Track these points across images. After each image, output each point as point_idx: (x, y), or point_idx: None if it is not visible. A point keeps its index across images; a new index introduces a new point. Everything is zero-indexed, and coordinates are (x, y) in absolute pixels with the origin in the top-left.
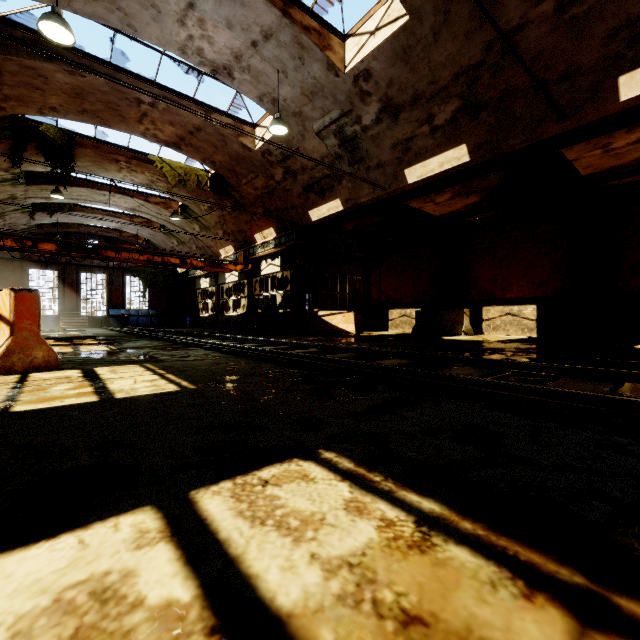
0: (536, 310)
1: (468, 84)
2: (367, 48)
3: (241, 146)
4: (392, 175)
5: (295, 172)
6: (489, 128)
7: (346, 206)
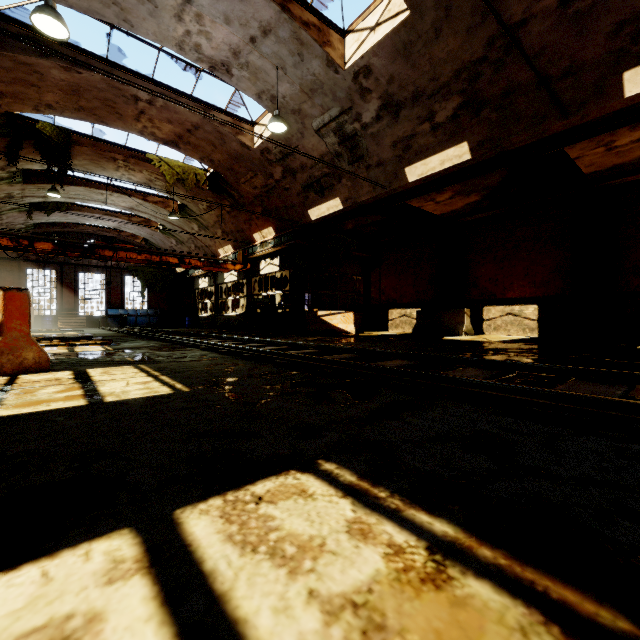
0: (537, 310)
1: (470, 80)
2: (367, 44)
3: (240, 144)
4: (392, 173)
5: (294, 171)
6: (491, 125)
7: (346, 205)
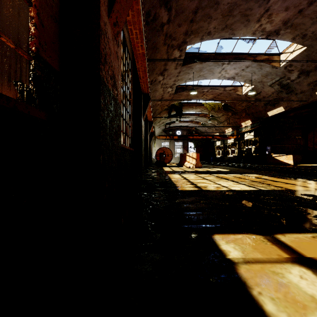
0: None
1: None
2: (289, 58)
3: (236, 95)
4: (309, 95)
5: (260, 99)
6: None
7: (286, 109)
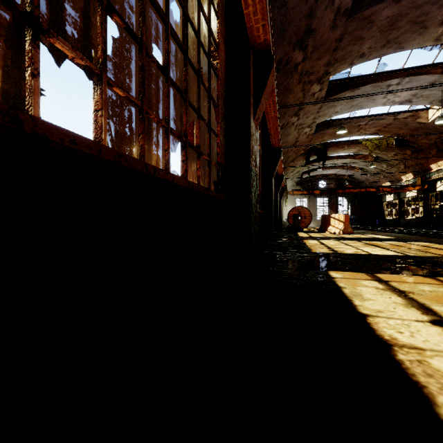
0: None
1: None
2: None
3: (417, 123)
4: None
5: None
6: None
7: None
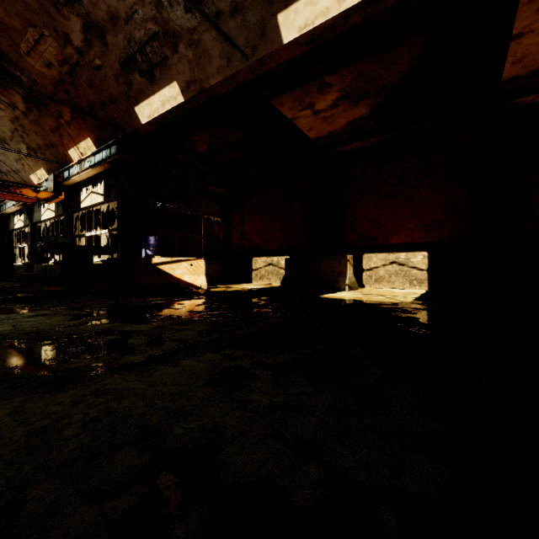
0: (427, 258)
1: None
2: None
3: None
4: (257, 27)
5: (101, 27)
6: None
7: (188, 95)
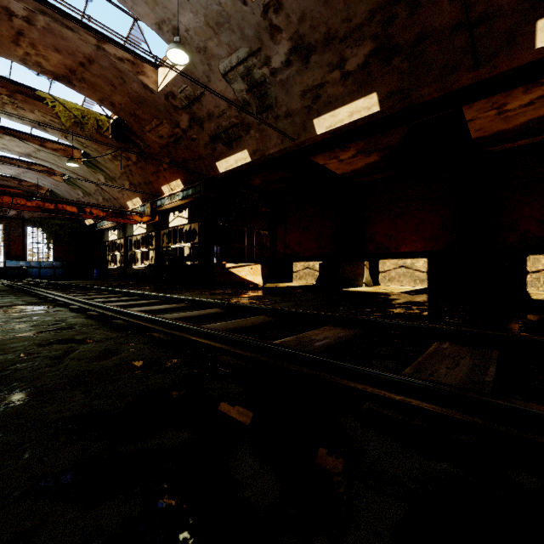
0: (427, 263)
1: (383, 24)
2: None
3: (142, 86)
4: (301, 125)
5: (201, 119)
6: (401, 75)
7: (254, 157)
